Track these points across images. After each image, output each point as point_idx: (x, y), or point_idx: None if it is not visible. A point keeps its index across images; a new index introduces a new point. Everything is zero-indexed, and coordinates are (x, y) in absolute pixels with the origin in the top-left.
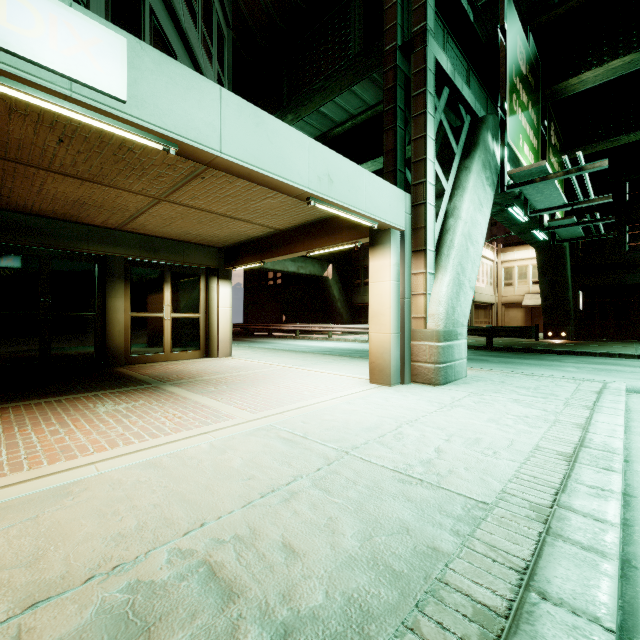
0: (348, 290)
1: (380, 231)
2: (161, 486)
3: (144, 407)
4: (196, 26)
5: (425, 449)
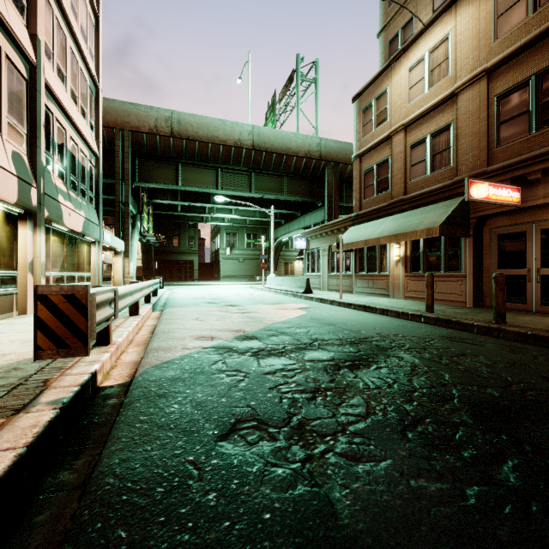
0: None
1: (118, 251)
2: None
3: None
4: None
5: None
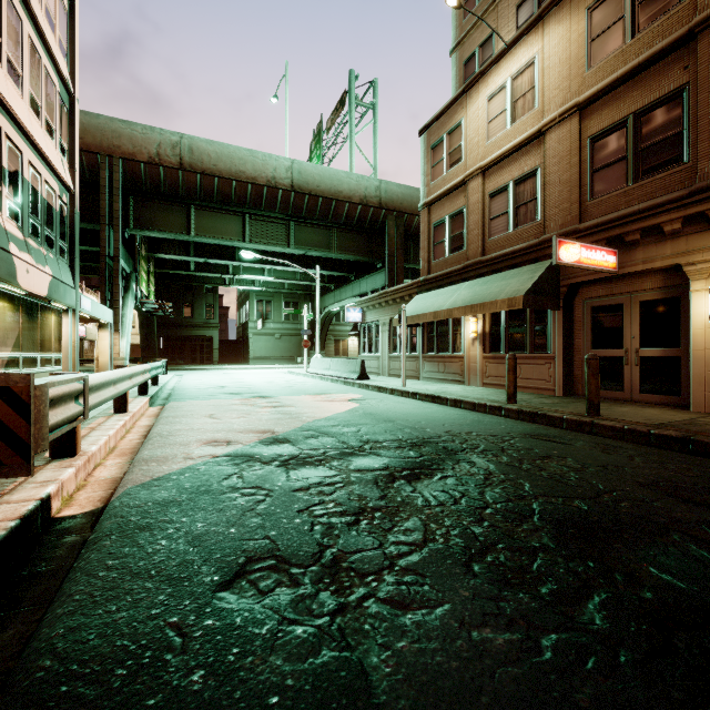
0: None
1: (104, 323)
2: None
3: None
4: None
5: None
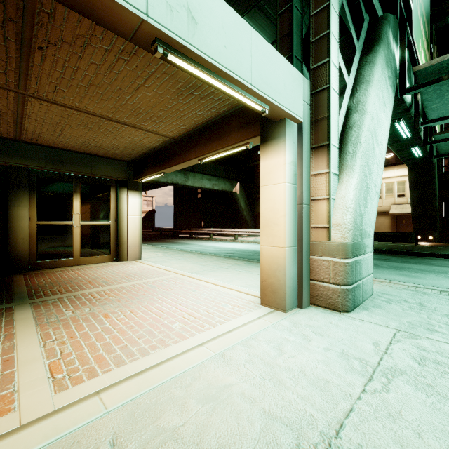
0: (252, 202)
1: (273, 123)
2: None
3: None
4: None
5: None
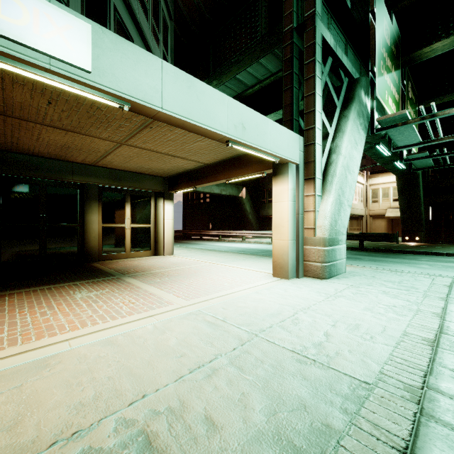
0: (257, 206)
1: (280, 164)
2: (115, 361)
3: (108, 294)
4: (147, 19)
5: (316, 333)
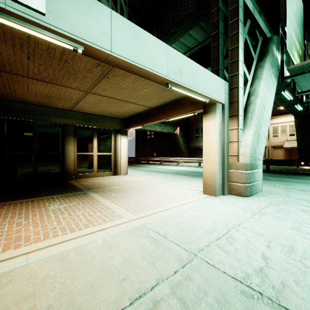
0: (187, 140)
1: (209, 104)
2: (60, 282)
3: (74, 207)
4: (108, 2)
5: (253, 255)
